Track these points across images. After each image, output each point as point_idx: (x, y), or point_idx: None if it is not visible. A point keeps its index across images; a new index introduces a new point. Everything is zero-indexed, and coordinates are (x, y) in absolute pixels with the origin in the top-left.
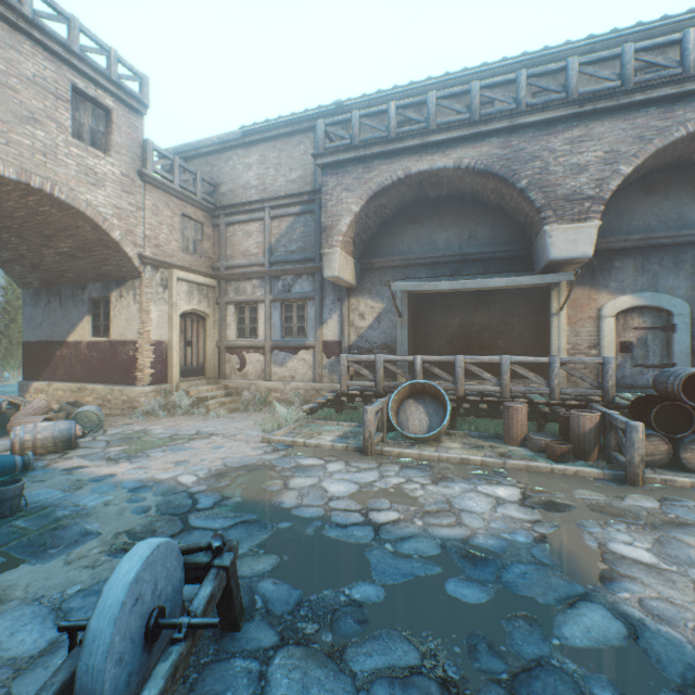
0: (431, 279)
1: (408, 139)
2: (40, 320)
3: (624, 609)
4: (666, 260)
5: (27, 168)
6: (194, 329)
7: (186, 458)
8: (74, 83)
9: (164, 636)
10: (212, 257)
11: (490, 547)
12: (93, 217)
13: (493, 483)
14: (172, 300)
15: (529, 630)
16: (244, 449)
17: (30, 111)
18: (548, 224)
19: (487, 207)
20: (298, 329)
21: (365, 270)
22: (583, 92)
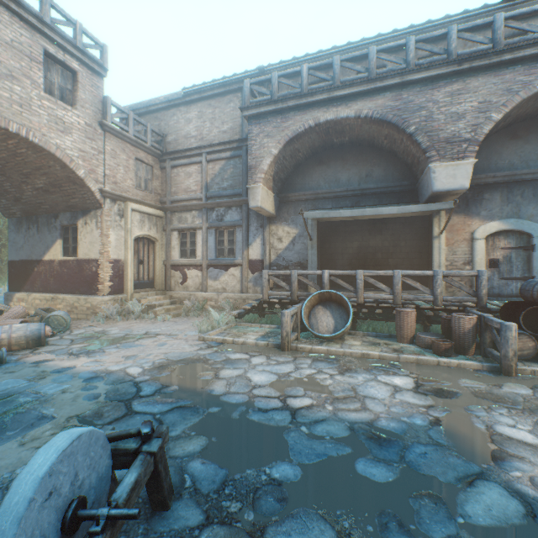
0: (336, 209)
1: (318, 94)
2: (22, 243)
3: (519, 488)
4: (527, 192)
5: (6, 116)
6: (146, 250)
7: (135, 353)
8: (45, 48)
9: (87, 525)
10: (160, 193)
11: (392, 430)
12: (62, 158)
13: (390, 374)
14: (127, 226)
15: (435, 508)
16: (184, 345)
17: (9, 69)
18: (432, 162)
19: (380, 151)
20: (228, 250)
21: (282, 203)
22: (461, 54)
